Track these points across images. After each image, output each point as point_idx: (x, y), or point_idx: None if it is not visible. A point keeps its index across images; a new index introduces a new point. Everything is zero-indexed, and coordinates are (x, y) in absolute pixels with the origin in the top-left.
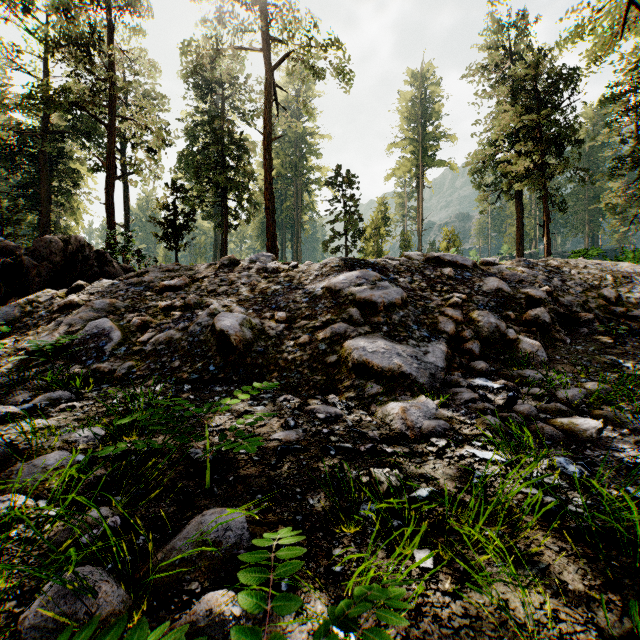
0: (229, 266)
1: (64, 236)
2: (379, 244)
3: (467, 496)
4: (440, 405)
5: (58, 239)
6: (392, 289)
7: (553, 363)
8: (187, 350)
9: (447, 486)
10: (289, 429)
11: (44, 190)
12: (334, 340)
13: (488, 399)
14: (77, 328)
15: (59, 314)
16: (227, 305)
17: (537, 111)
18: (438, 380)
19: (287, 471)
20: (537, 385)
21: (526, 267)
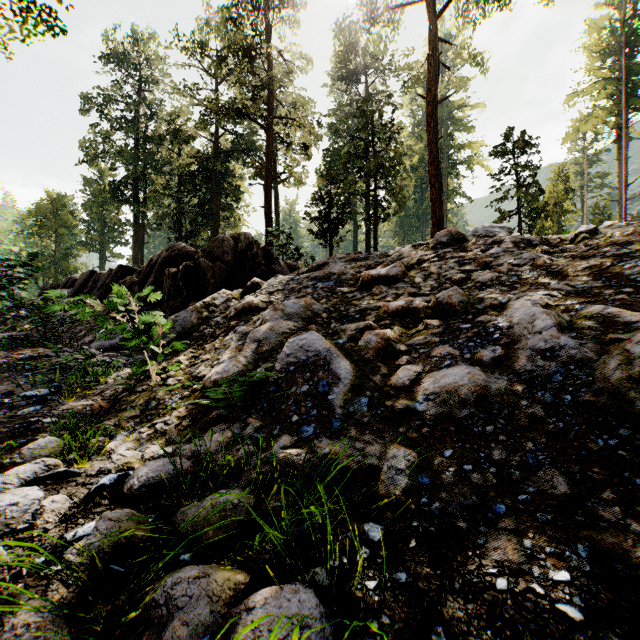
0: (450, 244)
1: (234, 234)
2: (560, 223)
3: None
4: None
5: (229, 237)
6: None
7: None
8: (557, 432)
9: None
10: None
11: (215, 206)
12: None
13: None
14: (268, 347)
15: (237, 321)
16: (548, 304)
17: None
18: None
19: None
20: None
21: None
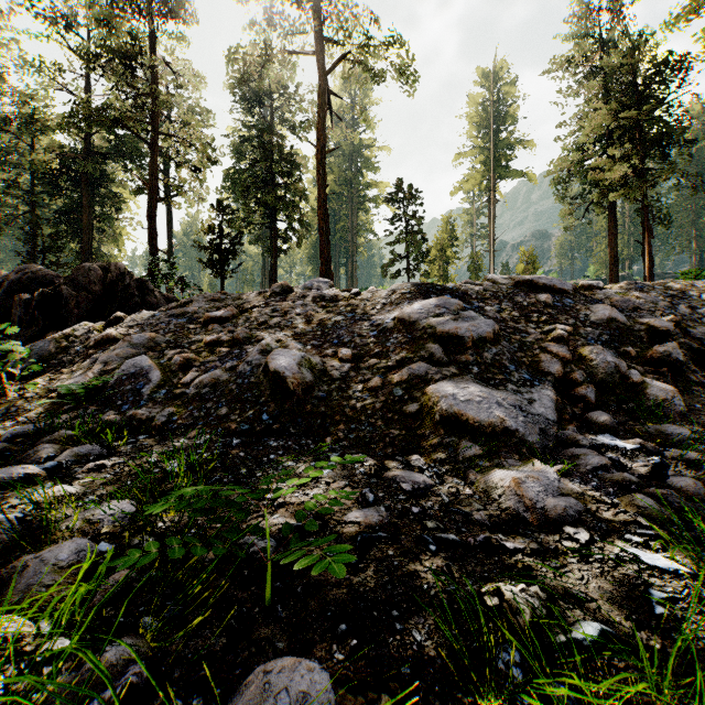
0: (281, 294)
1: (103, 263)
2: (445, 267)
3: (653, 637)
4: (560, 473)
5: (97, 267)
6: (481, 320)
7: (693, 414)
8: (236, 394)
9: (615, 615)
10: (367, 506)
11: (85, 216)
12: (412, 384)
13: (623, 465)
14: (113, 367)
15: (95, 350)
16: (281, 340)
17: (635, 108)
18: (550, 437)
19: (374, 576)
20: (686, 446)
21: (640, 291)
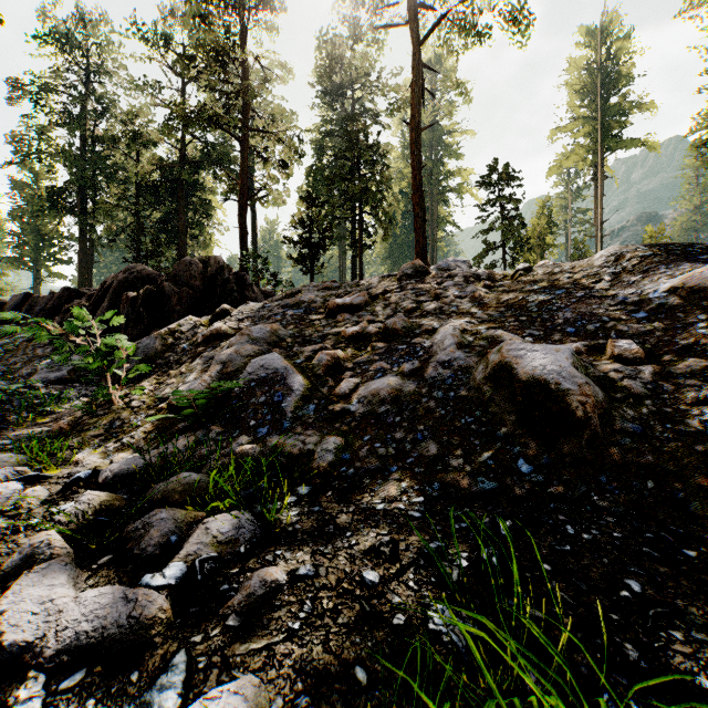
0: (414, 276)
1: (203, 257)
2: (543, 257)
3: None
4: None
5: (197, 260)
6: None
7: None
8: (440, 417)
9: None
10: None
11: (181, 222)
12: None
13: None
14: (233, 368)
15: (204, 347)
16: (466, 329)
17: None
18: None
19: None
20: None
21: None
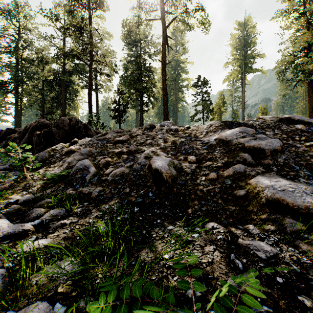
0: (150, 129)
1: (69, 117)
2: (220, 116)
3: None
4: None
5: (67, 119)
6: (271, 139)
7: None
8: (133, 181)
9: None
10: (240, 272)
11: (63, 98)
12: (235, 177)
13: None
14: (72, 165)
15: (65, 156)
16: (154, 151)
17: None
18: None
19: None
20: None
21: None
